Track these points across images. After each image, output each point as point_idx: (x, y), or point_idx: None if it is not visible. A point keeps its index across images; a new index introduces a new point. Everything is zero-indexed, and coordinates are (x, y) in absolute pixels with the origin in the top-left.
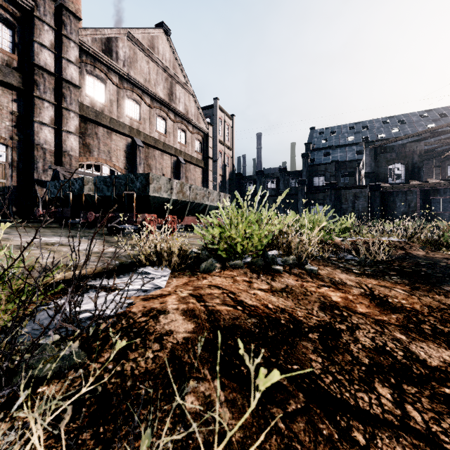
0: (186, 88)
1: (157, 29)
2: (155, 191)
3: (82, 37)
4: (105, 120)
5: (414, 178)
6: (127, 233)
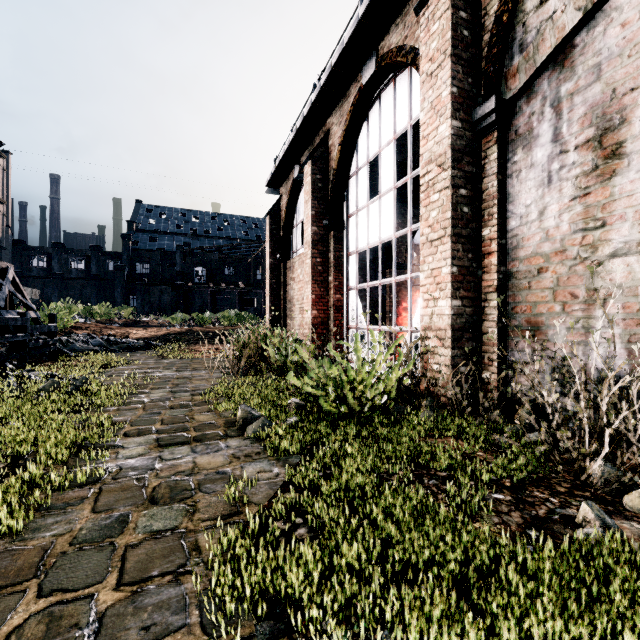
0: None
1: None
2: None
3: None
4: None
5: (212, 281)
6: None
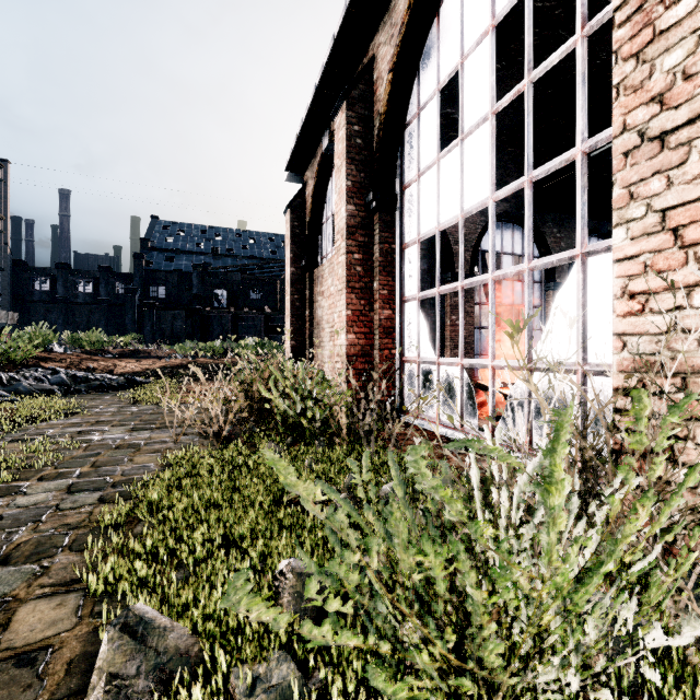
0: None
1: None
2: None
3: None
4: None
5: (234, 305)
6: None
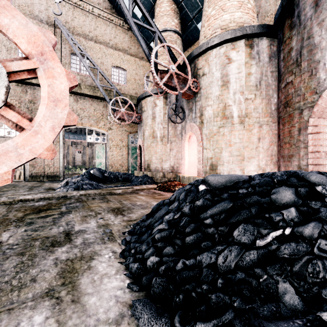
0: None
1: None
2: None
3: None
4: None
5: None
6: None
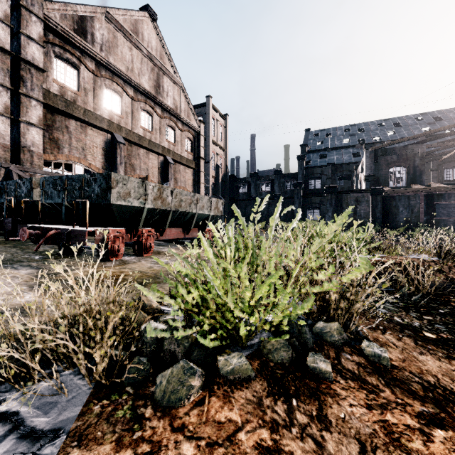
0: (175, 81)
1: (142, 13)
2: (120, 198)
3: (48, 12)
4: (78, 112)
5: (416, 182)
6: (90, 250)
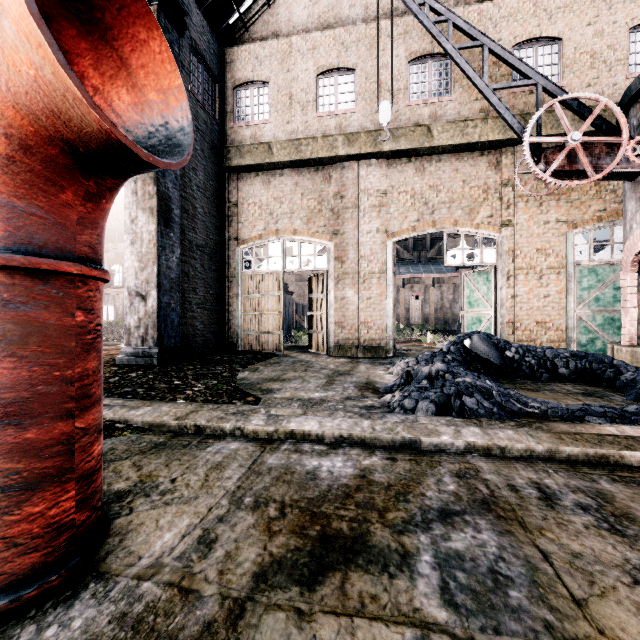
0: None
1: None
2: None
3: None
4: None
5: None
6: None
